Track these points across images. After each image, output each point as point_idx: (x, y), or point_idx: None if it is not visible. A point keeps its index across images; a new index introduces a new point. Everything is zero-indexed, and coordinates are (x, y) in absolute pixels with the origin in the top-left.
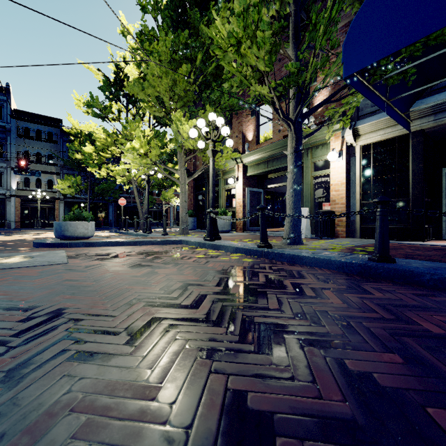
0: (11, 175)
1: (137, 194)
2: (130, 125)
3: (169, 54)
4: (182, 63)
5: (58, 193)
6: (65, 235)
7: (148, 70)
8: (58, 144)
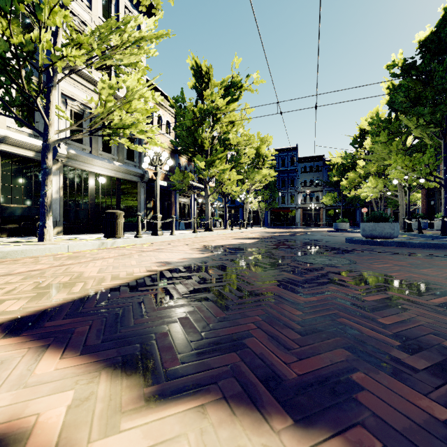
0: (298, 196)
1: (375, 205)
2: (368, 165)
3: (386, 138)
4: (397, 135)
5: (322, 204)
6: (338, 228)
7: (375, 149)
8: (322, 172)
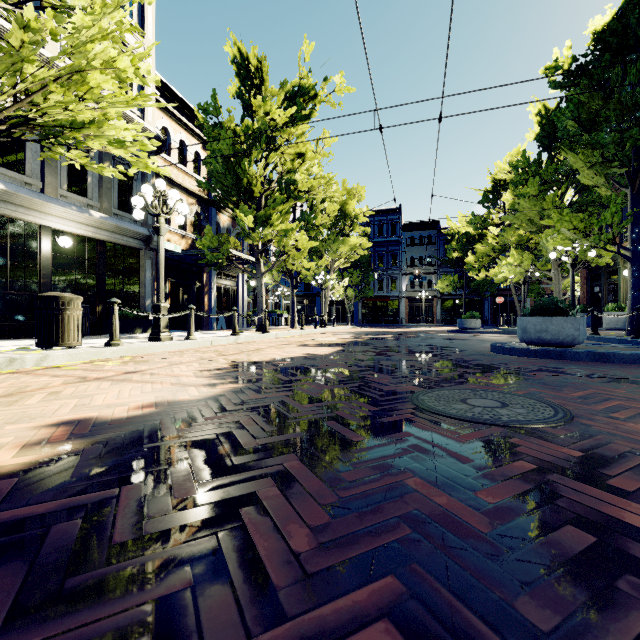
0: (402, 279)
1: (514, 292)
2: (507, 233)
3: (537, 189)
4: (552, 185)
5: (436, 291)
6: (464, 327)
7: (519, 206)
8: (436, 245)
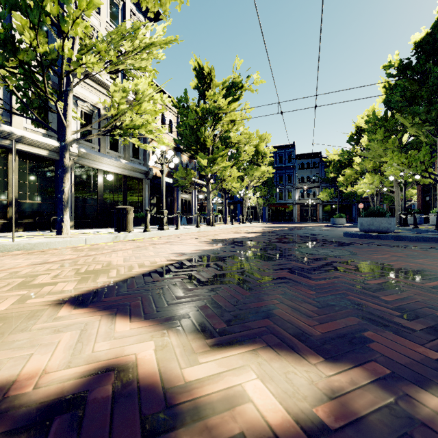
0: (295, 192)
1: (371, 200)
2: (365, 162)
3: (382, 136)
4: (393, 132)
5: (318, 199)
6: (335, 223)
7: (371, 146)
8: (318, 168)
